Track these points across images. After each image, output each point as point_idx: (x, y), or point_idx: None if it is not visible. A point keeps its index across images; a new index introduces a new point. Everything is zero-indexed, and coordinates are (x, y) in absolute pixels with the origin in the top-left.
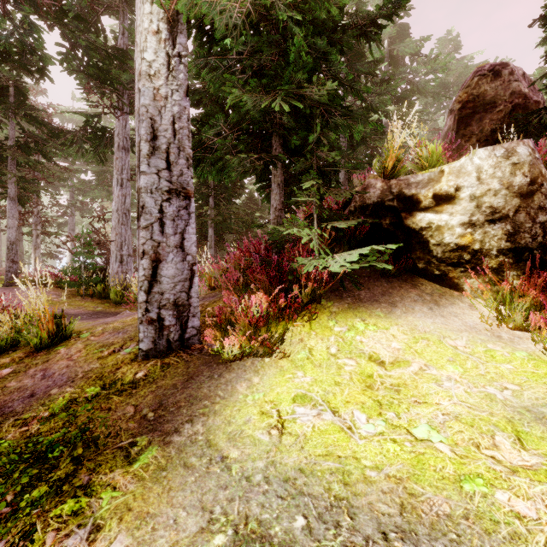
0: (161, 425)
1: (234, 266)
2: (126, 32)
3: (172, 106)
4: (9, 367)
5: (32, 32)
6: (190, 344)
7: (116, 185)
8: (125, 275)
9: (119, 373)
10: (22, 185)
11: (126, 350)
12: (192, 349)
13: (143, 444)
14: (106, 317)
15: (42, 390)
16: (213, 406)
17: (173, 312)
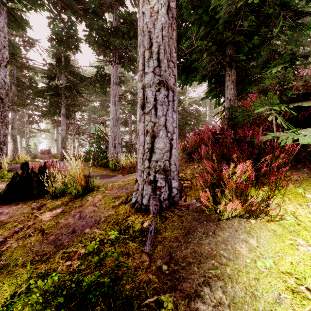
0: (179, 282)
1: (194, 145)
2: (117, 18)
3: (164, 18)
4: (61, 208)
5: (72, 26)
6: (177, 201)
7: (112, 104)
8: (116, 154)
9: (129, 221)
10: (68, 107)
11: (130, 202)
12: (180, 206)
13: (169, 306)
14: (108, 178)
15: (79, 228)
16: (223, 268)
17: (165, 176)
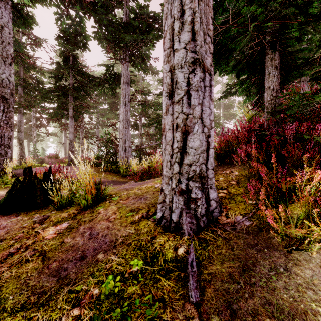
0: None
1: (224, 146)
2: (128, 13)
3: None
4: (67, 221)
5: (80, 22)
6: (216, 217)
7: (122, 105)
8: (127, 159)
9: (157, 245)
10: (75, 109)
11: (154, 217)
12: (222, 224)
13: None
14: (119, 184)
15: (90, 252)
16: None
17: (201, 184)
